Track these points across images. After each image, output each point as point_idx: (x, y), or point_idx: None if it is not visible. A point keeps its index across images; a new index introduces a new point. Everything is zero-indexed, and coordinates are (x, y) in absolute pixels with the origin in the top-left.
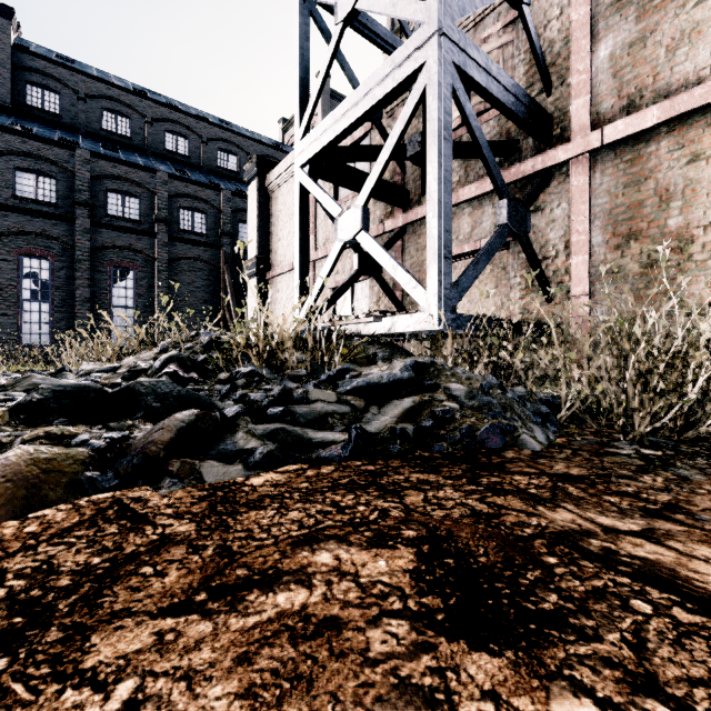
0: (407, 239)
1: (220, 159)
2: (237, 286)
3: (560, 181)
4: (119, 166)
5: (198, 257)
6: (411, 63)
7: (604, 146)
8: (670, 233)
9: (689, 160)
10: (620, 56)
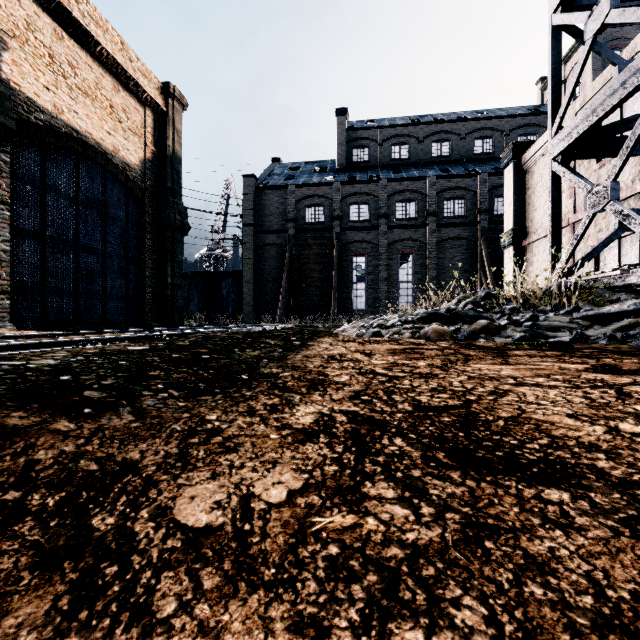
0: None
1: (476, 147)
2: (492, 254)
3: None
4: (403, 183)
5: (458, 236)
6: None
7: None
8: None
9: None
10: None
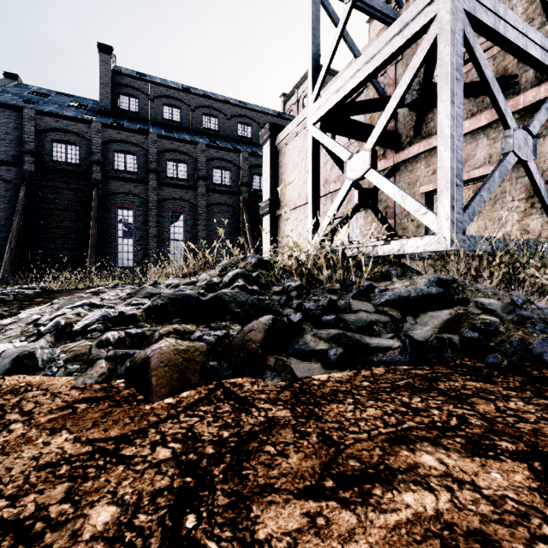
0: (398, 175)
1: (239, 130)
2: (251, 222)
3: None
4: (174, 142)
5: (225, 202)
6: (421, 19)
7: None
8: None
9: None
10: None
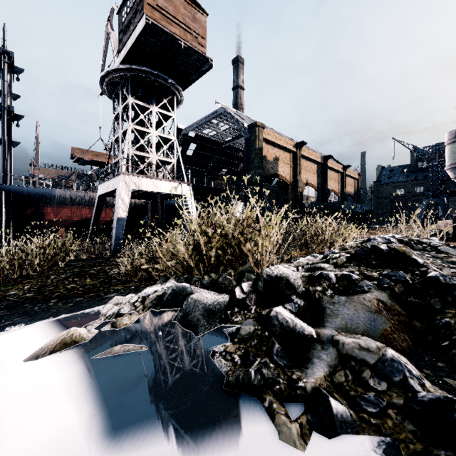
0: None
1: None
2: None
3: None
4: None
5: None
6: None
7: None
8: None
9: None
10: None
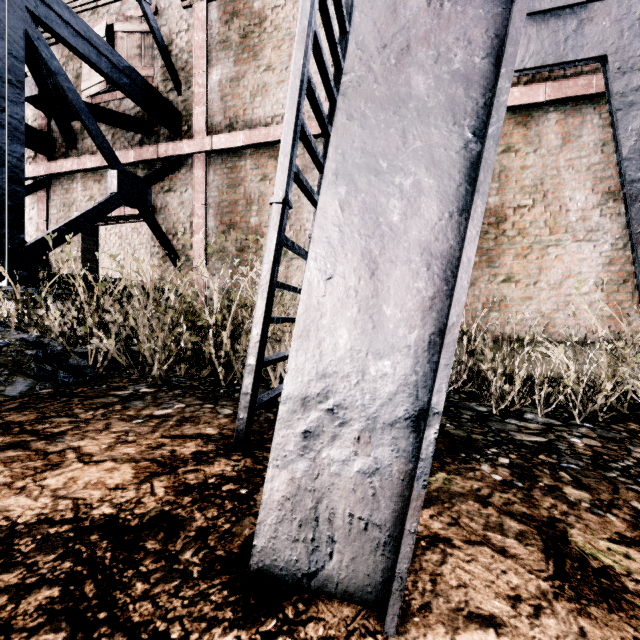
0: (53, 191)
1: None
2: None
3: (187, 170)
4: None
5: None
6: None
7: (215, 151)
8: (252, 228)
9: (261, 178)
10: (225, 85)
